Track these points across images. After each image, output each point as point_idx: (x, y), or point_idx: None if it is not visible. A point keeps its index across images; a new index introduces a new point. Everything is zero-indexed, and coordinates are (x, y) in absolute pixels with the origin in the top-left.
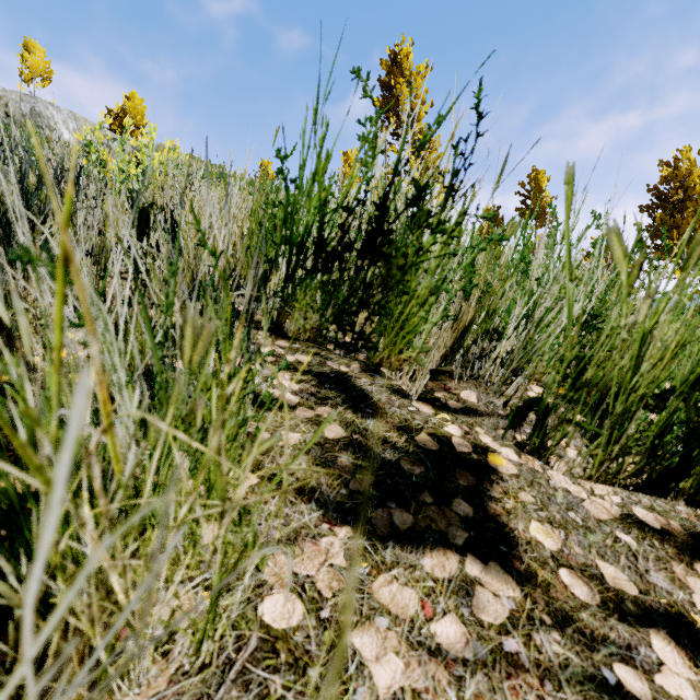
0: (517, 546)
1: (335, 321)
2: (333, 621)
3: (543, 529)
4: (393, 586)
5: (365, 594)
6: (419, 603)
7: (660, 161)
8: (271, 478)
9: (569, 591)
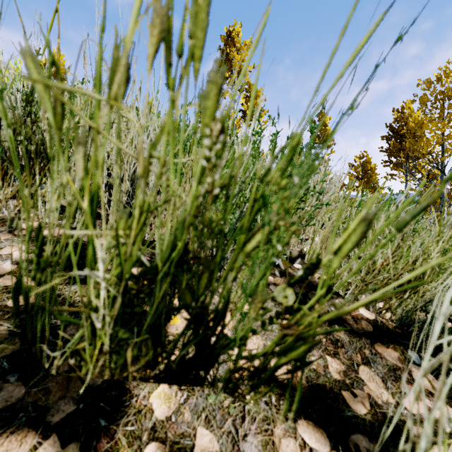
0: (122, 417)
1: None
2: None
3: (166, 393)
4: None
5: None
6: None
7: (393, 108)
8: None
9: None
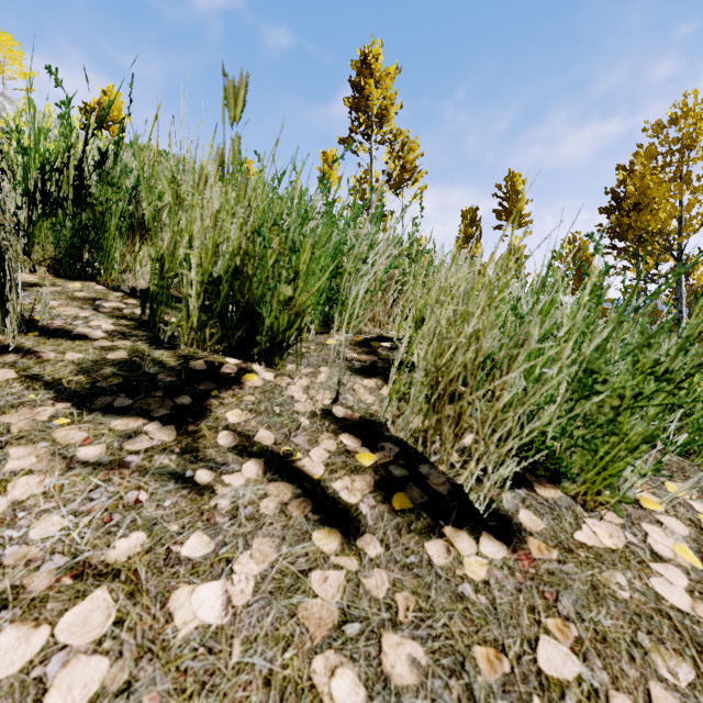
0: (204, 419)
1: (66, 251)
2: (4, 441)
3: (239, 413)
4: (73, 430)
5: (46, 432)
6: (84, 438)
7: (617, 165)
8: (30, 375)
9: (215, 439)
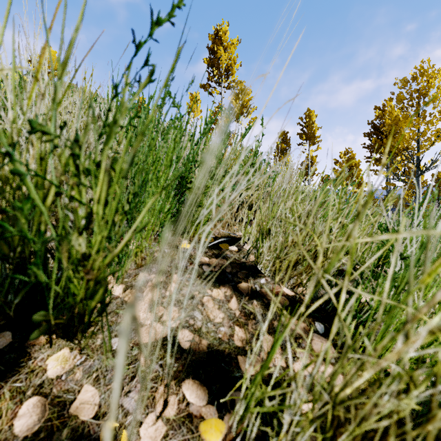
0: (13, 375)
1: None
2: None
3: (65, 356)
4: None
5: None
6: None
7: (375, 106)
8: None
9: (11, 421)
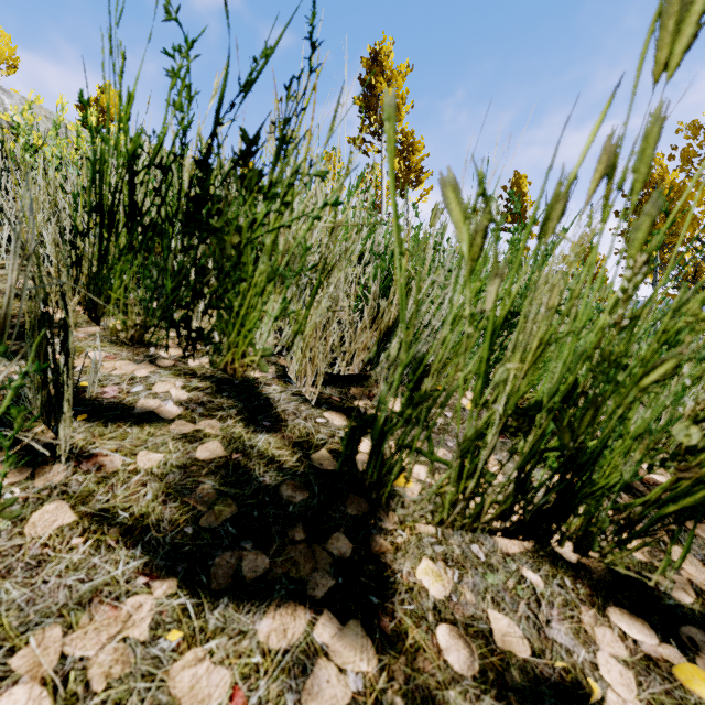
0: (394, 595)
1: (164, 315)
2: None
3: (433, 570)
4: (201, 666)
5: (156, 681)
6: (229, 690)
7: None
8: (96, 514)
9: (442, 657)
